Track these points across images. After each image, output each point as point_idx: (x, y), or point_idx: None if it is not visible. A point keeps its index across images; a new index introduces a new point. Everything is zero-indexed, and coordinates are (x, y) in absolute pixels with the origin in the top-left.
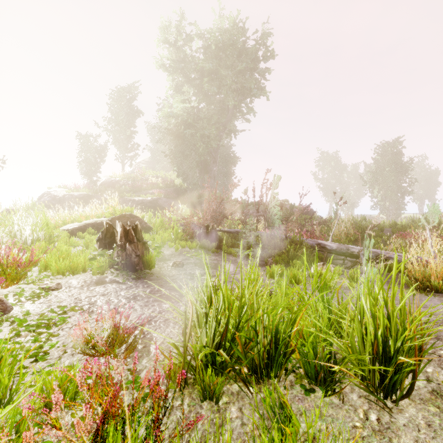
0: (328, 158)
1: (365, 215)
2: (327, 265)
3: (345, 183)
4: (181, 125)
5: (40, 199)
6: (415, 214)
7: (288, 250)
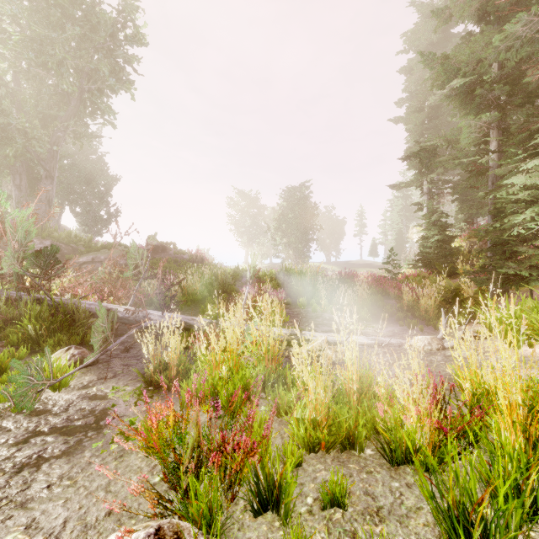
0: (244, 197)
1: (279, 264)
2: (68, 352)
3: (262, 227)
4: None
5: None
6: (319, 263)
7: (26, 328)
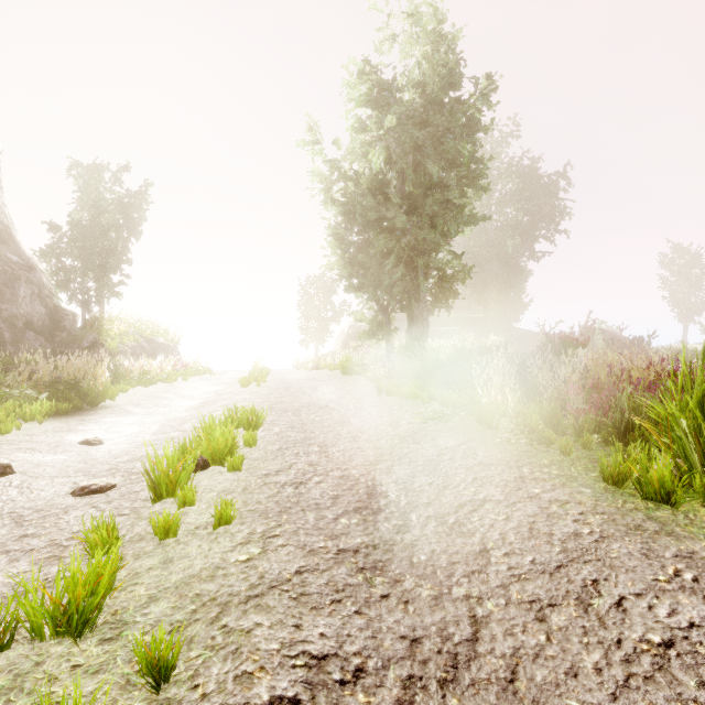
0: (680, 254)
1: None
2: None
3: None
4: (481, 254)
5: (348, 331)
6: None
7: None
